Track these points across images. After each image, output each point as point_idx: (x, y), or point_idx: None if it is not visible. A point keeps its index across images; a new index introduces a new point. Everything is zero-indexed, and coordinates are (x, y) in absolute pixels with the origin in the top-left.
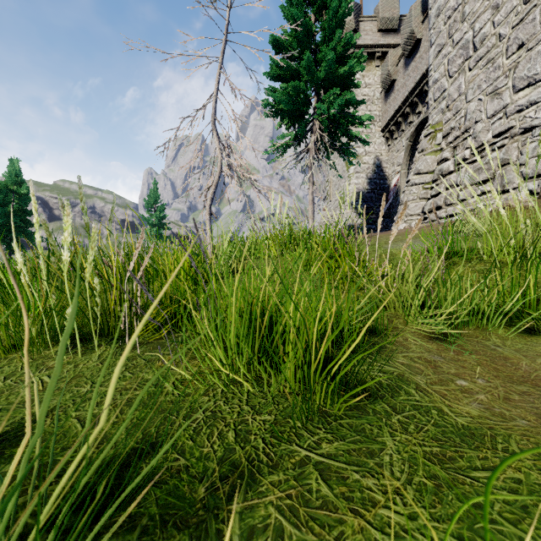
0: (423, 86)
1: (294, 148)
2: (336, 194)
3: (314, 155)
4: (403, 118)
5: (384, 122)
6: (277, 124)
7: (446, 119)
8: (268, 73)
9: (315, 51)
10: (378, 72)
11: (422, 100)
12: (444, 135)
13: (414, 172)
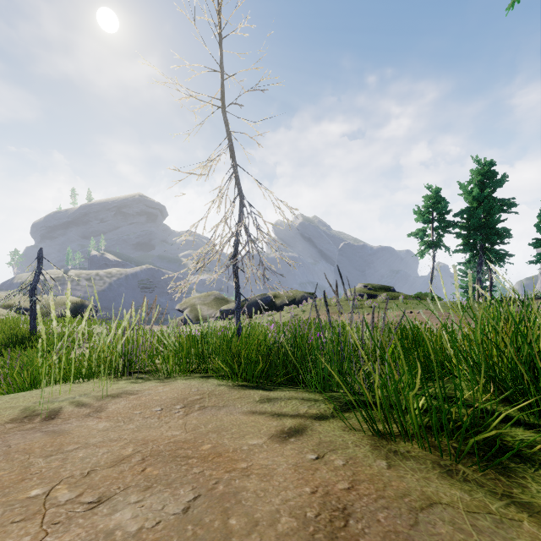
0: None
1: None
2: None
3: None
4: None
5: None
6: None
7: None
8: None
9: None
10: None
11: None
12: None
13: None
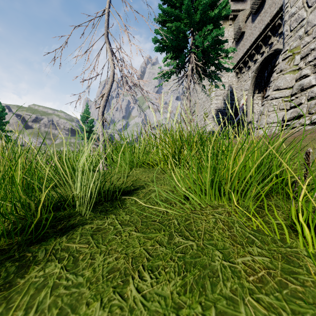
0: (267, 32)
1: (176, 74)
2: (201, 111)
3: (190, 80)
4: (250, 58)
5: (235, 62)
6: (163, 59)
7: (305, 43)
8: (157, 19)
9: (192, 3)
10: (230, 28)
11: (265, 43)
12: (302, 56)
13: (274, 89)
